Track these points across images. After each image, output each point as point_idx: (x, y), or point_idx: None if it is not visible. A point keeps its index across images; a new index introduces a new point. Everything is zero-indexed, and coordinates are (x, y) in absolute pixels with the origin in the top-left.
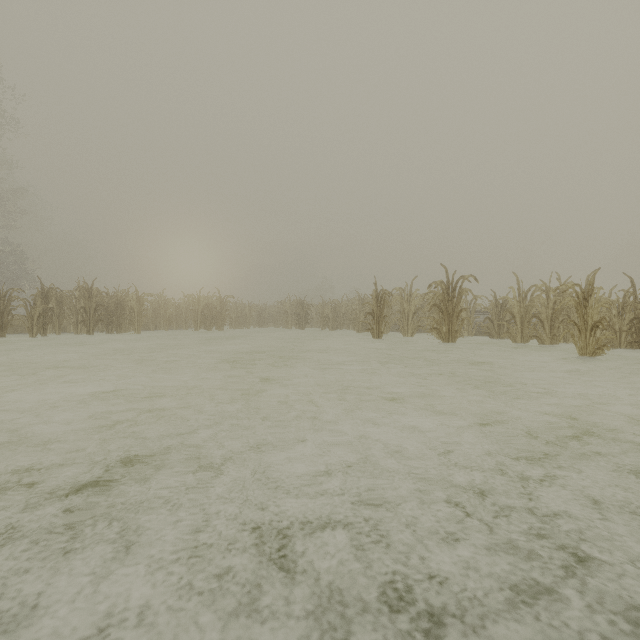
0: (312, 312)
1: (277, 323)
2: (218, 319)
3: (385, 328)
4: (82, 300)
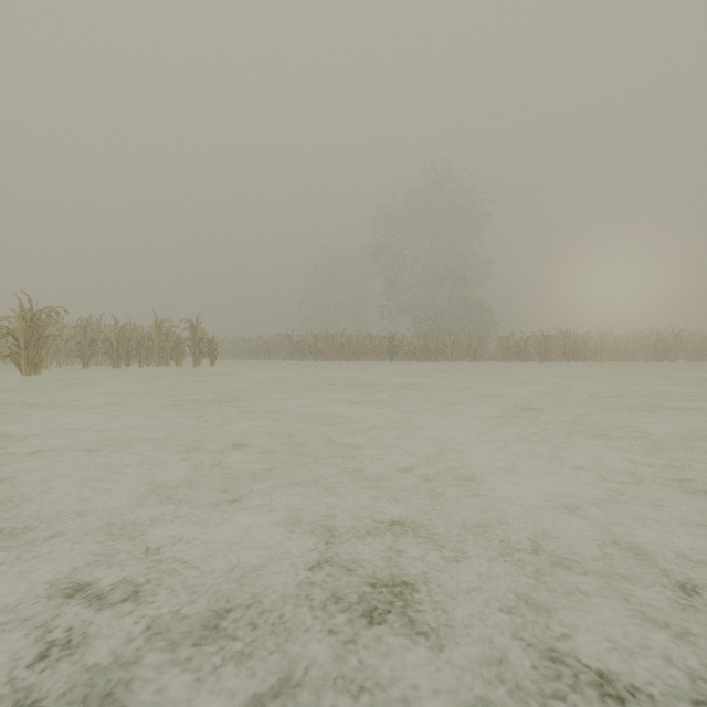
0: None
1: None
2: (670, 352)
3: None
4: (560, 340)
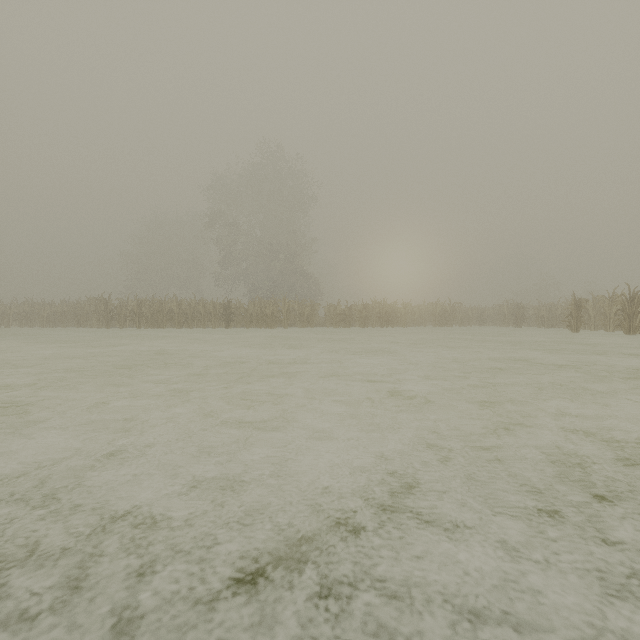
0: (528, 313)
1: (495, 322)
2: (449, 319)
3: (594, 326)
4: (376, 309)
